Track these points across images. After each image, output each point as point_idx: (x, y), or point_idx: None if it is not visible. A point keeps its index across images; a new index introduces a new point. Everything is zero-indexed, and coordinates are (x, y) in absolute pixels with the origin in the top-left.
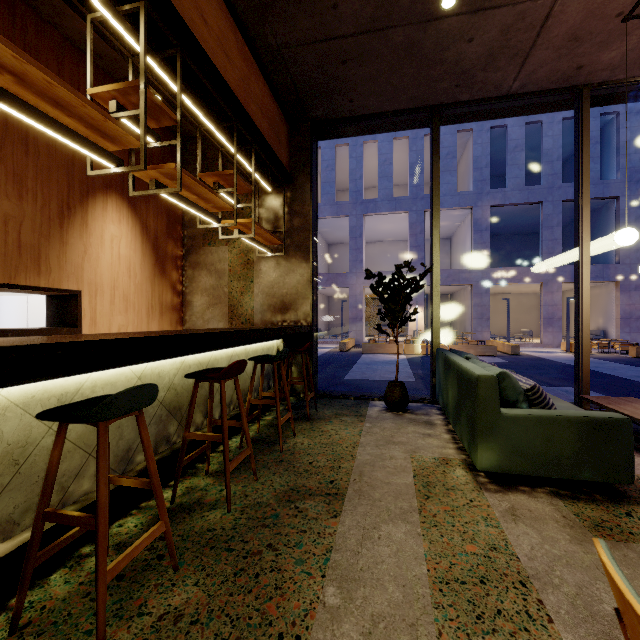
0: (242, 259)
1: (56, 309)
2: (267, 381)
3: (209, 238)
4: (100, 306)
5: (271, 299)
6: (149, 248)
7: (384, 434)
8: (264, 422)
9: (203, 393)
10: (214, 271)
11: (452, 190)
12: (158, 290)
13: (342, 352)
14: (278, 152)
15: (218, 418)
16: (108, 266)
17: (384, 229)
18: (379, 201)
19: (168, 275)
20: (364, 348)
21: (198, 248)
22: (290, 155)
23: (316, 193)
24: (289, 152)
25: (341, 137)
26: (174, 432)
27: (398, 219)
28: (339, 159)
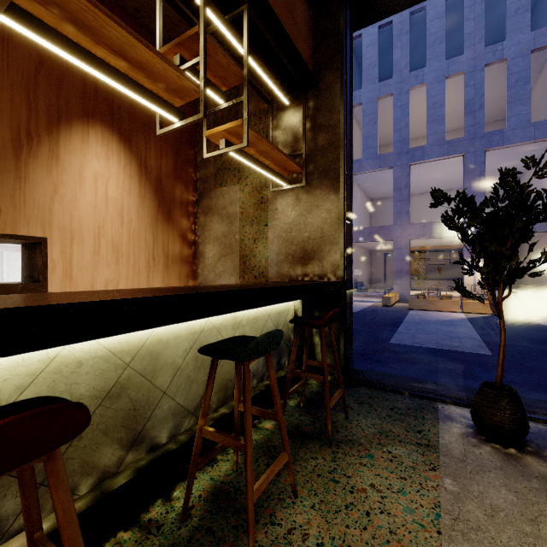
0: (255, 198)
1: (27, 260)
2: (277, 359)
3: (220, 177)
4: (78, 257)
5: (289, 246)
6: (149, 191)
7: (501, 540)
8: (258, 436)
9: (123, 406)
10: (225, 216)
11: (524, 121)
12: (162, 239)
13: (385, 307)
14: (292, 36)
15: (167, 439)
16: (90, 209)
17: (432, 178)
18: (427, 147)
19: (176, 222)
20: (411, 304)
21: (210, 191)
22: (313, 50)
23: (350, 101)
24: (312, 46)
25: (387, 15)
26: (19, 508)
27: (450, 165)
28: (382, 112)
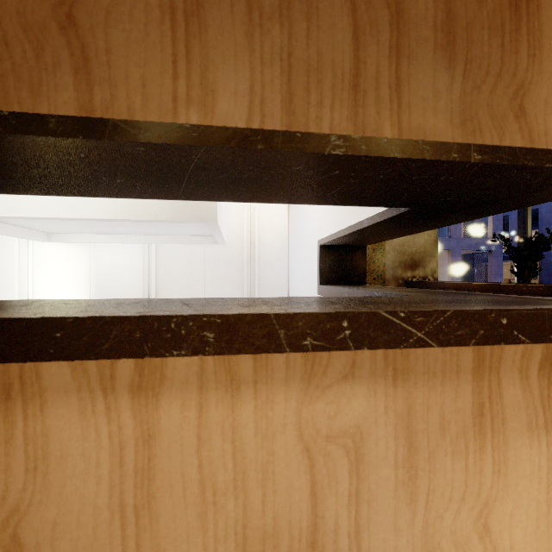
0: None
1: (334, 262)
2: None
3: None
4: None
5: (402, 256)
6: None
7: None
8: None
9: None
10: None
11: None
12: None
13: None
14: None
15: None
16: None
17: None
18: None
19: None
20: None
21: None
22: None
23: None
24: None
25: None
26: None
27: None
28: None
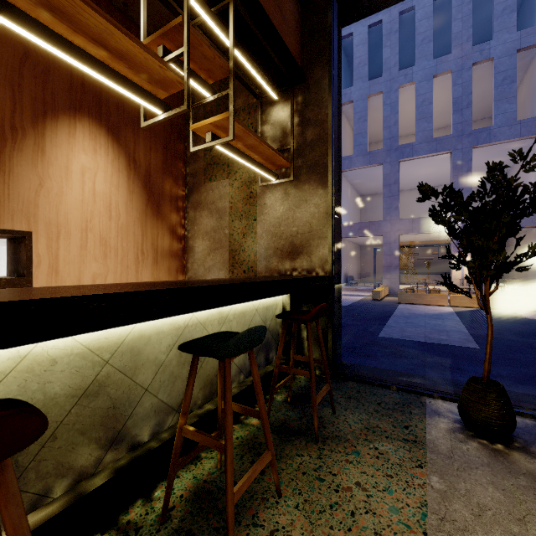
0: (244, 193)
1: (13, 255)
2: (264, 353)
3: (210, 172)
4: (65, 251)
5: (277, 241)
6: (138, 185)
7: None
8: (243, 432)
9: (102, 404)
10: (215, 210)
11: (510, 119)
12: (151, 234)
13: (375, 301)
14: (280, 30)
15: (149, 437)
16: (77, 203)
17: (421, 174)
18: (416, 144)
19: (165, 217)
20: (400, 298)
21: (199, 185)
22: (301, 45)
23: (339, 97)
24: (300, 41)
25: (375, 10)
26: None
27: (438, 161)
28: (372, 110)
